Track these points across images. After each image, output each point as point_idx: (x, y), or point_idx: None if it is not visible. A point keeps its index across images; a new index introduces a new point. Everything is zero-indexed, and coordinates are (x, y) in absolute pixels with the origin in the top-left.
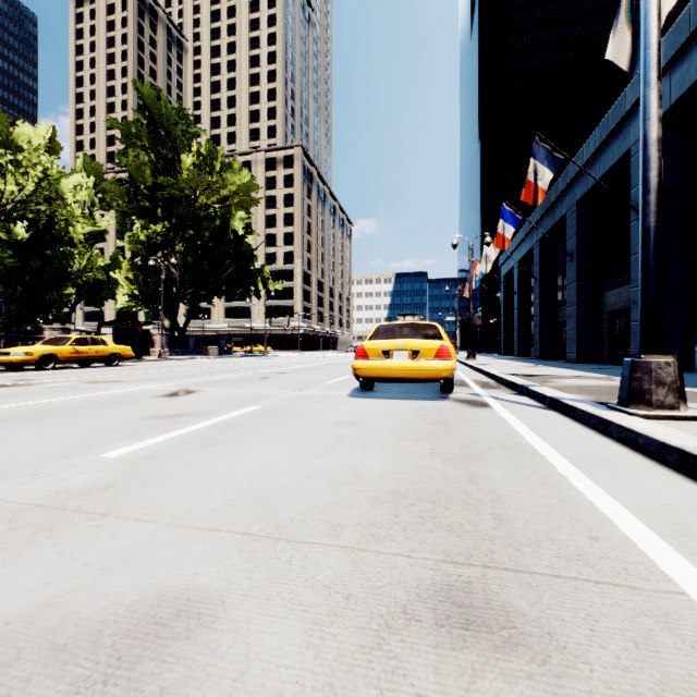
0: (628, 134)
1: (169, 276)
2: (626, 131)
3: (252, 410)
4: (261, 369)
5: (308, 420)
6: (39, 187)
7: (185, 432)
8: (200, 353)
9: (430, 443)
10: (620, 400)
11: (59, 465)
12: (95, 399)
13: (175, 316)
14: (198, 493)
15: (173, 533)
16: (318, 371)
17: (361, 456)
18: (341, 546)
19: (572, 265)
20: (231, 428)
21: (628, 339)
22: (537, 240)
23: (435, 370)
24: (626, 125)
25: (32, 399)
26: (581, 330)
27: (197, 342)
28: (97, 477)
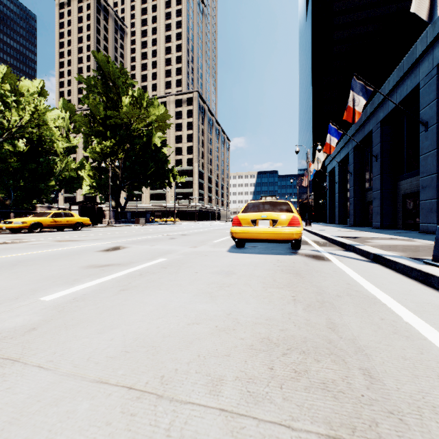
0: (418, 73)
1: (114, 173)
2: (417, 71)
3: (160, 261)
4: (171, 232)
5: (198, 270)
6: (32, 118)
7: (108, 279)
8: (134, 222)
9: (291, 291)
10: (434, 257)
11: (4, 307)
12: (56, 252)
13: (118, 199)
14: (102, 338)
15: (66, 385)
16: (207, 234)
17: (237, 302)
18: (221, 408)
19: (377, 163)
20: (142, 276)
21: (417, 212)
22: (352, 147)
23: (288, 234)
24: (417, 67)
25: (15, 252)
26: (383, 207)
27: (132, 215)
28: (27, 319)
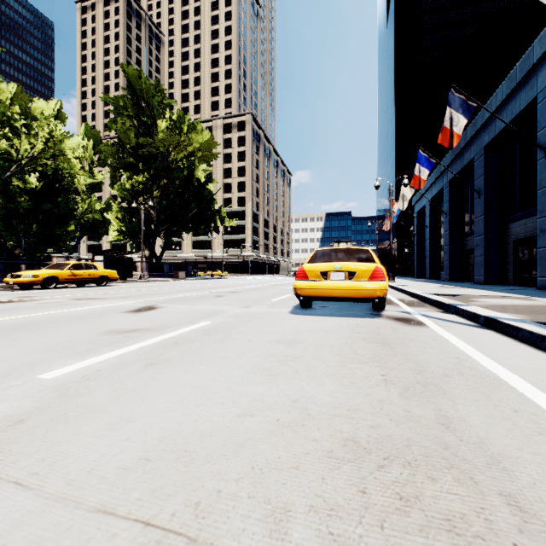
0: (536, 83)
1: (148, 216)
2: (534, 80)
3: (202, 325)
4: (218, 289)
5: (252, 337)
6: (47, 146)
7: (133, 349)
8: (172, 276)
9: (378, 367)
10: None
11: None
12: (71, 313)
13: (153, 247)
14: (114, 437)
15: (51, 517)
16: (264, 291)
17: (306, 383)
18: None
19: (480, 200)
20: (178, 345)
21: (534, 263)
22: (447, 181)
23: (370, 290)
24: (534, 75)
25: (20, 313)
26: (488, 256)
27: (170, 267)
28: (16, 406)
